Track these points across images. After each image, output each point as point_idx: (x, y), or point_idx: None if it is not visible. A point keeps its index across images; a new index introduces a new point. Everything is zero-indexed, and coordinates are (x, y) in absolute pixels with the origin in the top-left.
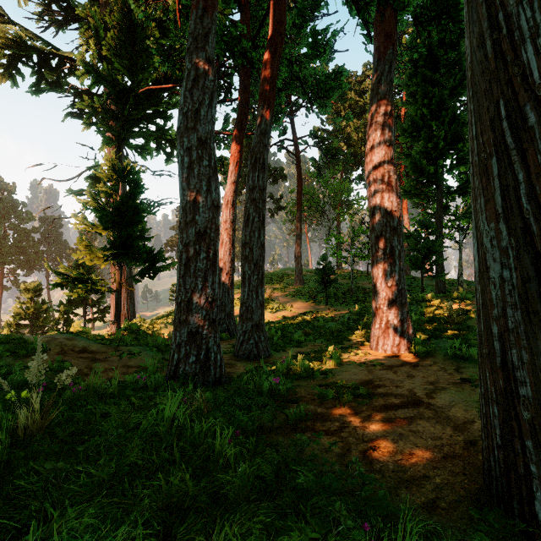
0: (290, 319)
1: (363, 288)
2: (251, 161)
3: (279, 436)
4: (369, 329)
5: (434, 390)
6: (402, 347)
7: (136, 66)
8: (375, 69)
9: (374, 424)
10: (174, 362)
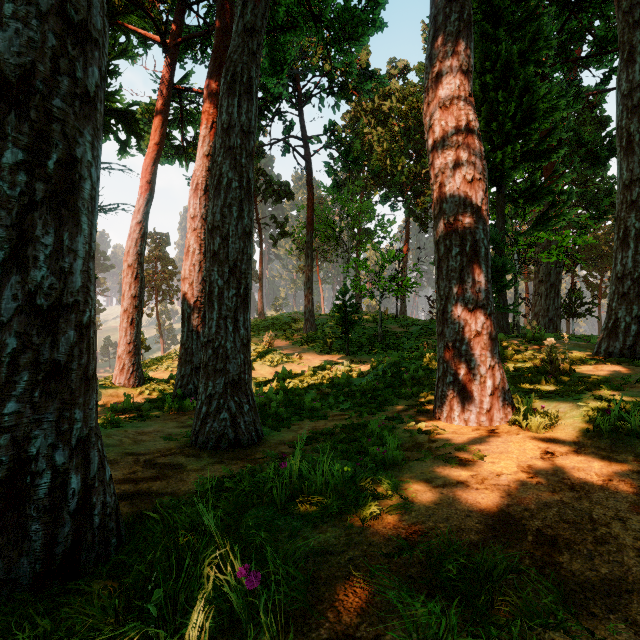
0: (298, 375)
1: (394, 333)
2: (226, 77)
3: None
4: (421, 385)
5: None
6: (496, 415)
7: None
8: None
9: None
10: None
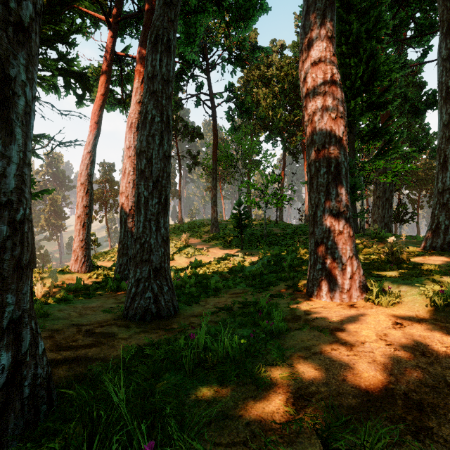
0: (206, 264)
1: (275, 233)
2: (150, 38)
3: None
4: (296, 271)
5: None
6: (354, 293)
7: None
8: None
9: None
10: None
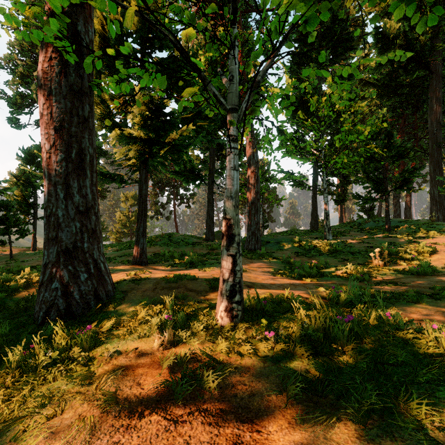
0: None
1: None
2: (406, 194)
3: None
4: None
5: None
6: None
7: None
8: None
9: None
10: None
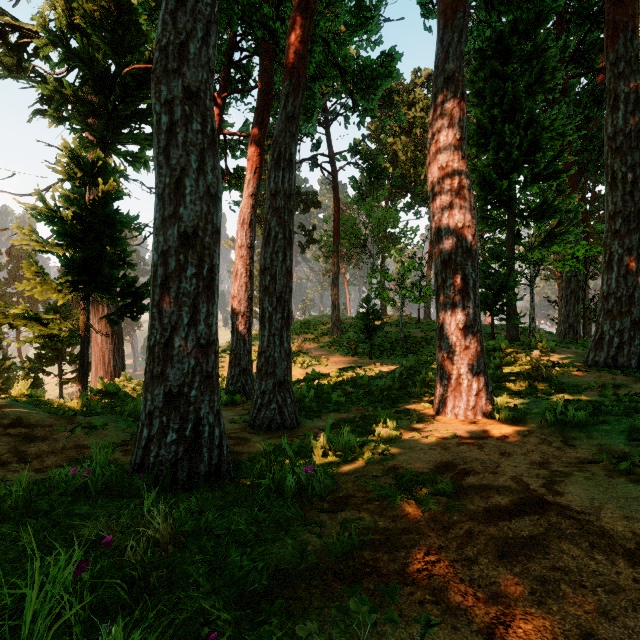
0: (325, 376)
1: (415, 337)
2: (273, 155)
3: (313, 594)
4: (429, 386)
5: (552, 477)
6: (480, 411)
7: (122, 43)
8: (440, 39)
9: (484, 554)
10: (142, 442)
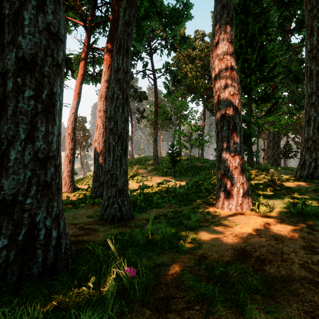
0: (150, 187)
1: (197, 166)
2: (116, 46)
3: None
4: (209, 192)
5: None
6: (244, 206)
7: None
8: None
9: None
10: None
